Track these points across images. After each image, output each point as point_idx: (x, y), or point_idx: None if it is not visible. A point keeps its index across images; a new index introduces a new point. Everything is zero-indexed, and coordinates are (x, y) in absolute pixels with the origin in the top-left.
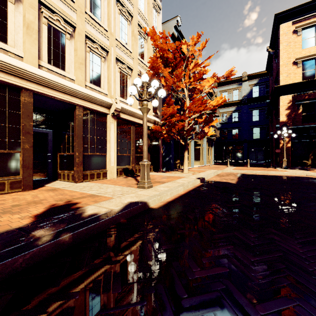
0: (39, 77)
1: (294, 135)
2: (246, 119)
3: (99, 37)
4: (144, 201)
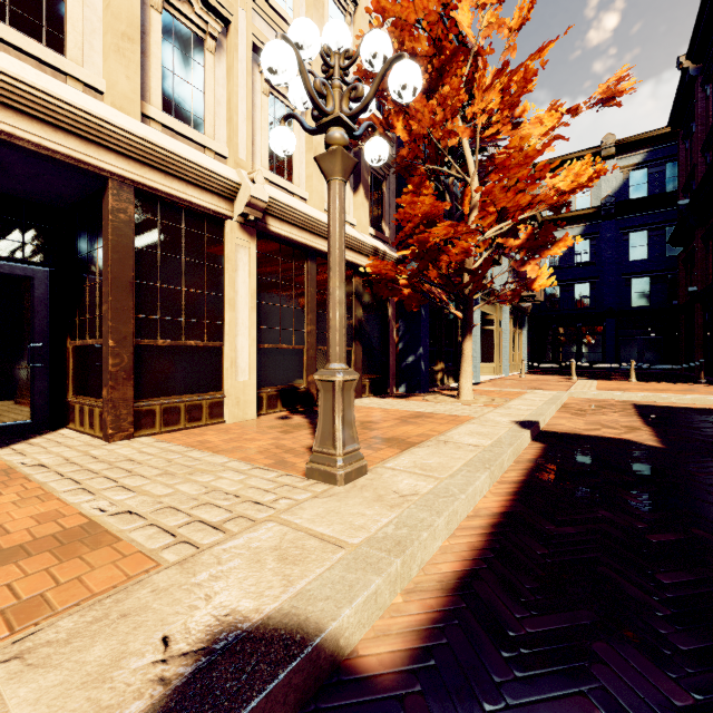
0: None
1: None
2: (613, 256)
3: None
4: (310, 631)
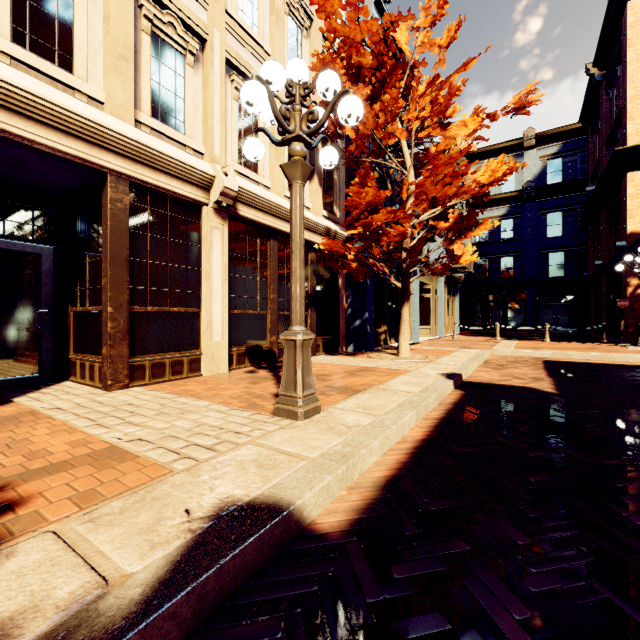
0: None
1: None
2: (533, 233)
3: None
4: (284, 504)
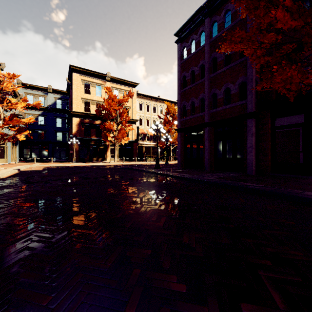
0: None
1: (79, 143)
2: (51, 124)
3: None
4: None
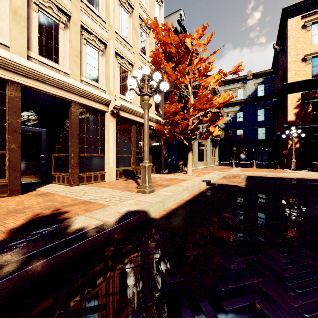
0: (28, 69)
1: (303, 134)
2: (251, 119)
3: (97, 29)
4: (144, 210)
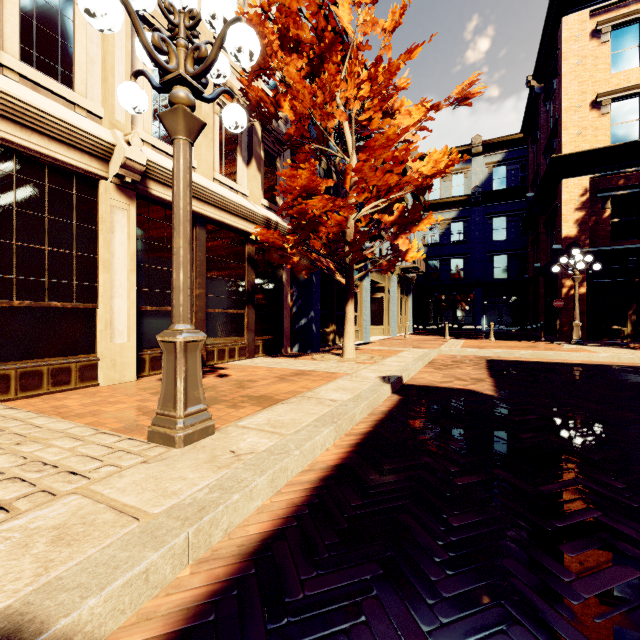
0: None
1: (598, 266)
2: (480, 236)
3: None
4: (25, 636)
